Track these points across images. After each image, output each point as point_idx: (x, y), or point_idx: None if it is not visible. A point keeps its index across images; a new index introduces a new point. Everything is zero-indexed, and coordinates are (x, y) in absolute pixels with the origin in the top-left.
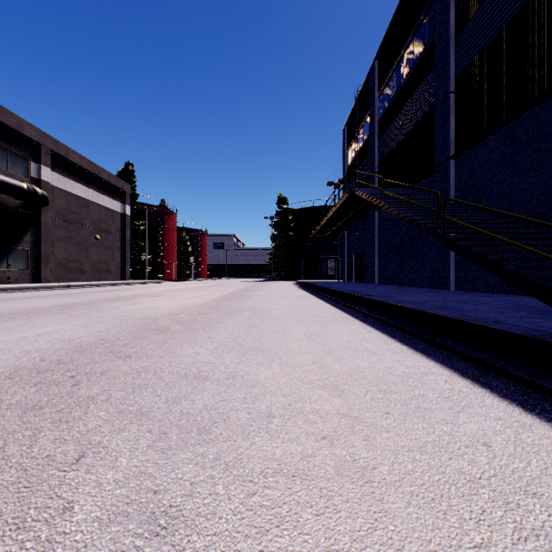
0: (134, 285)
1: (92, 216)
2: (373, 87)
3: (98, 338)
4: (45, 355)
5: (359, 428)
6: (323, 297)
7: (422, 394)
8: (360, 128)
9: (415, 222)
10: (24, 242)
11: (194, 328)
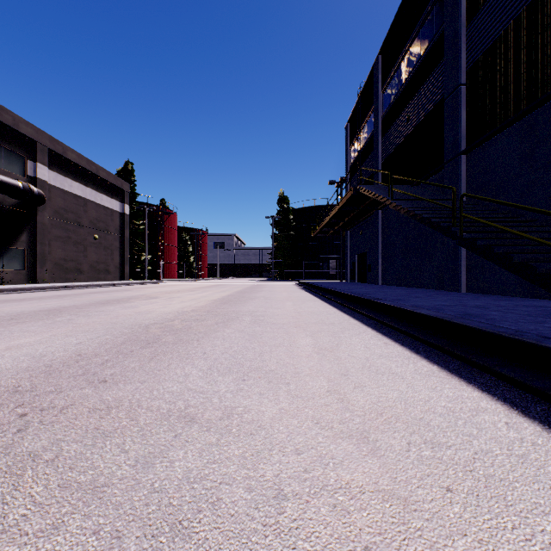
0: (133, 286)
1: (91, 216)
2: (377, 82)
3: (75, 353)
4: (2, 379)
5: (416, 525)
6: (328, 299)
7: (485, 450)
8: (363, 125)
9: (427, 221)
10: (20, 242)
11: (187, 339)
